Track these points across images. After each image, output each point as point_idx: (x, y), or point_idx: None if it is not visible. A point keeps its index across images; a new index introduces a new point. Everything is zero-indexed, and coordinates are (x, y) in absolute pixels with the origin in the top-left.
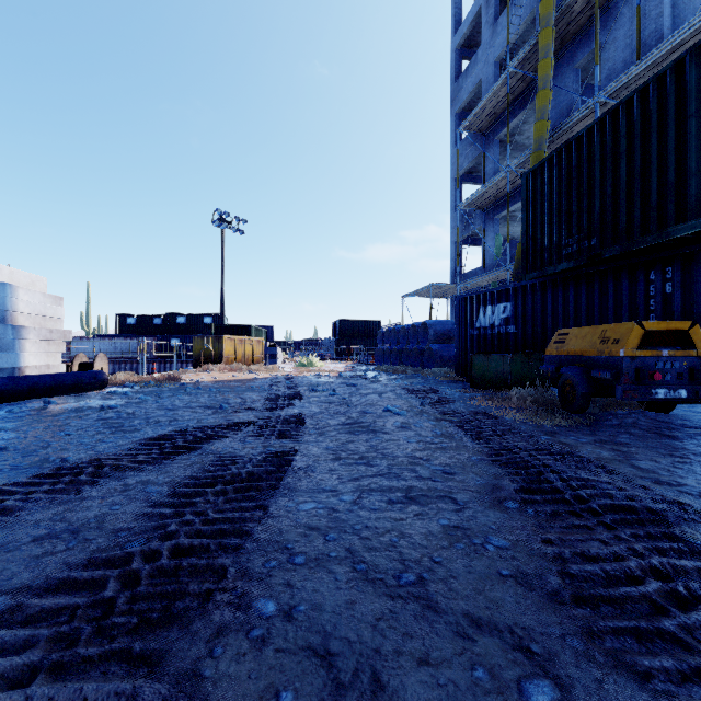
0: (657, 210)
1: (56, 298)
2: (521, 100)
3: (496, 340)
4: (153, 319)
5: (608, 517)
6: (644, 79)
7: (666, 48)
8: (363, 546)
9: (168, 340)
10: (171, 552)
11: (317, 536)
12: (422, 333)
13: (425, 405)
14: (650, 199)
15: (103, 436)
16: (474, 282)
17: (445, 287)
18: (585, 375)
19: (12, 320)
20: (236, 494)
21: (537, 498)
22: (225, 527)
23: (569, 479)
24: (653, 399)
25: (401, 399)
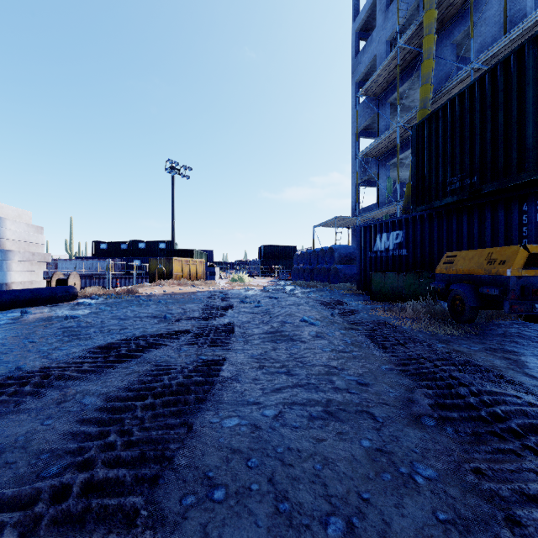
0: (532, 151)
1: (38, 228)
2: (408, 70)
3: (390, 261)
4: (121, 245)
5: (531, 440)
6: (511, 49)
7: (531, 22)
8: (285, 475)
9: (131, 261)
10: (83, 486)
11: (238, 460)
12: (329, 255)
13: (335, 316)
14: (525, 142)
15: (60, 344)
16: (370, 215)
17: (347, 219)
18: (473, 291)
19: (1, 245)
20: (163, 408)
21: (453, 415)
22: (145, 451)
23: (478, 392)
24: (537, 312)
25: (314, 310)
